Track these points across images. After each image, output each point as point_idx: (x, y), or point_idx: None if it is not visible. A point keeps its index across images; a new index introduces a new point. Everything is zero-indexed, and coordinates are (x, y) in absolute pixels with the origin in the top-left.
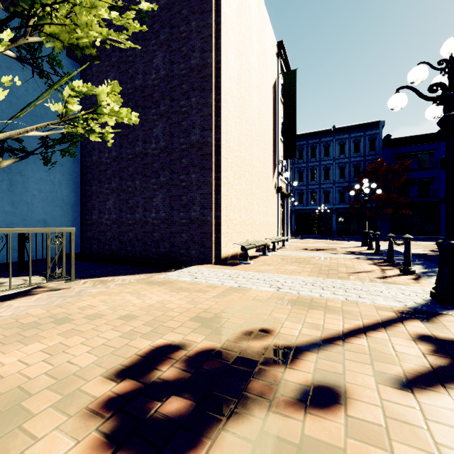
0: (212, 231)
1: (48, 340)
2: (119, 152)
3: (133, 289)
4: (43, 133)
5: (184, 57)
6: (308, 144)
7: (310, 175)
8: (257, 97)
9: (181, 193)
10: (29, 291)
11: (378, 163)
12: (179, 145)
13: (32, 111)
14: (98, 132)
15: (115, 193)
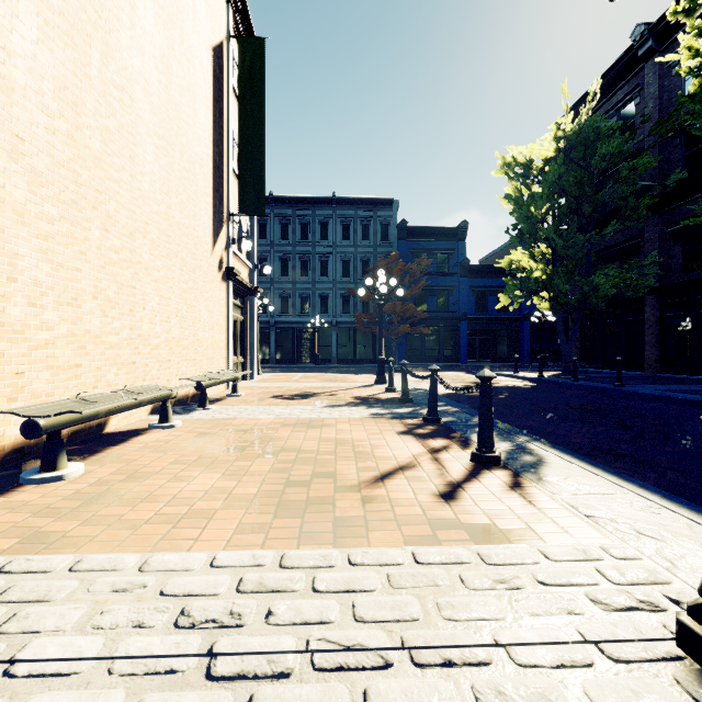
0: None
1: None
2: None
3: None
4: None
5: None
6: (297, 215)
7: (299, 267)
8: (159, 30)
9: None
10: None
11: (393, 258)
12: None
13: None
14: None
15: None
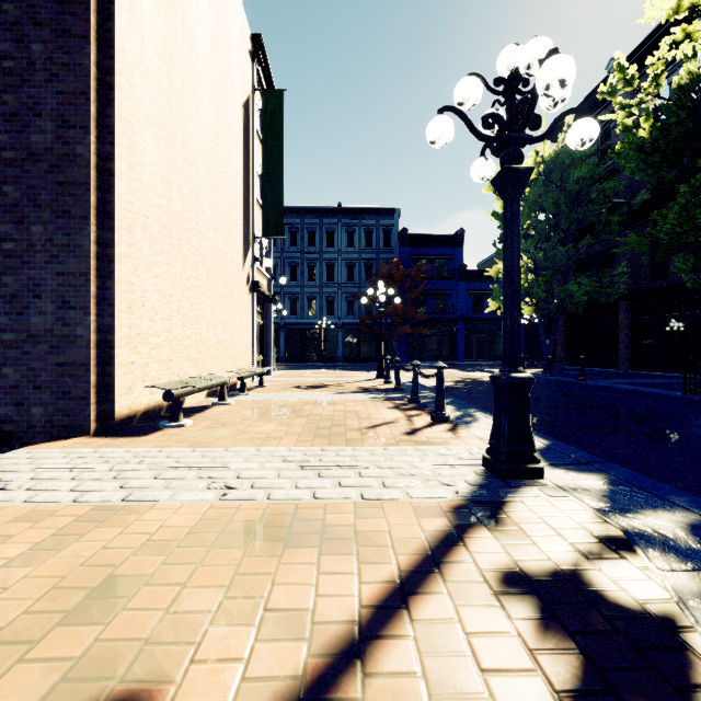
0: (89, 360)
1: None
2: None
3: None
4: None
5: None
6: (305, 224)
7: (307, 272)
8: (211, 109)
9: None
10: None
11: (394, 264)
12: None
13: None
14: None
15: None
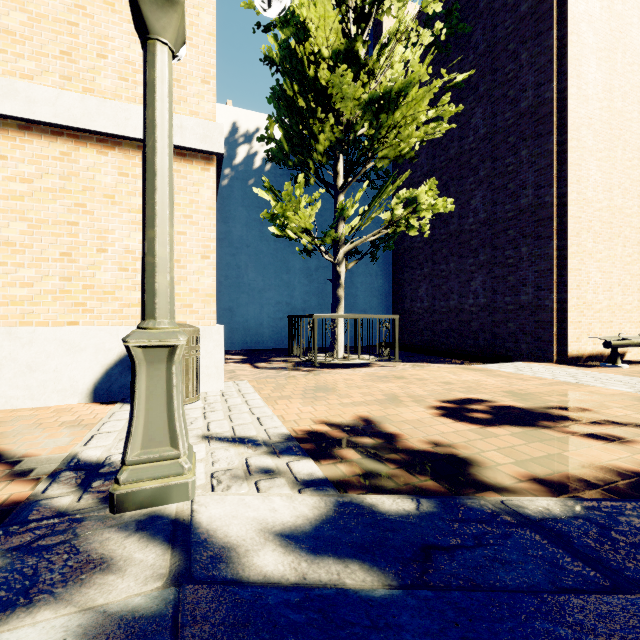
0: (552, 319)
1: (396, 384)
2: (431, 234)
3: (449, 371)
4: (374, 237)
5: (510, 104)
6: None
7: None
8: None
9: (506, 272)
10: (367, 365)
11: None
12: (504, 214)
13: (356, 212)
14: (416, 227)
15: (427, 279)
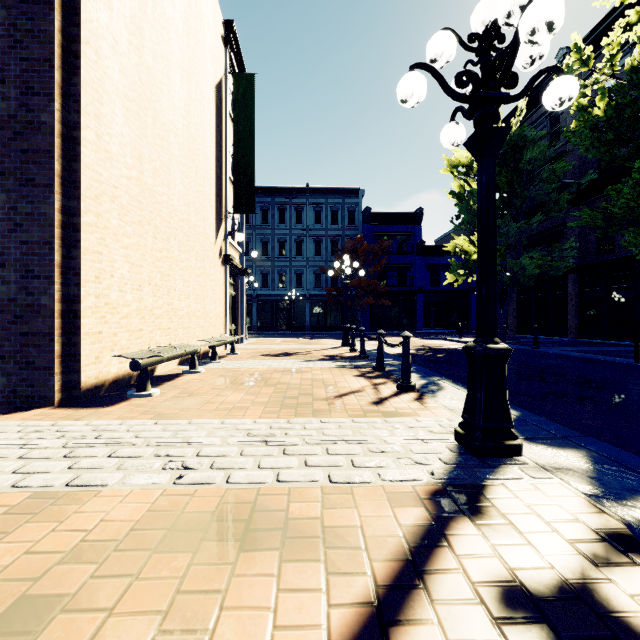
0: (53, 330)
1: None
2: None
3: None
4: None
5: None
6: (276, 203)
7: (278, 247)
8: (183, 87)
9: None
10: None
11: (358, 240)
12: None
13: None
14: None
15: None
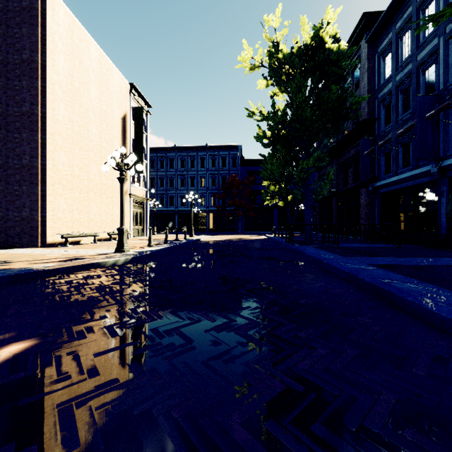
0: (38, 226)
1: None
2: None
3: None
4: None
5: (17, 104)
6: (189, 156)
7: (190, 182)
8: (97, 129)
9: (15, 199)
10: None
11: (234, 177)
12: (14, 165)
13: None
14: None
15: None
